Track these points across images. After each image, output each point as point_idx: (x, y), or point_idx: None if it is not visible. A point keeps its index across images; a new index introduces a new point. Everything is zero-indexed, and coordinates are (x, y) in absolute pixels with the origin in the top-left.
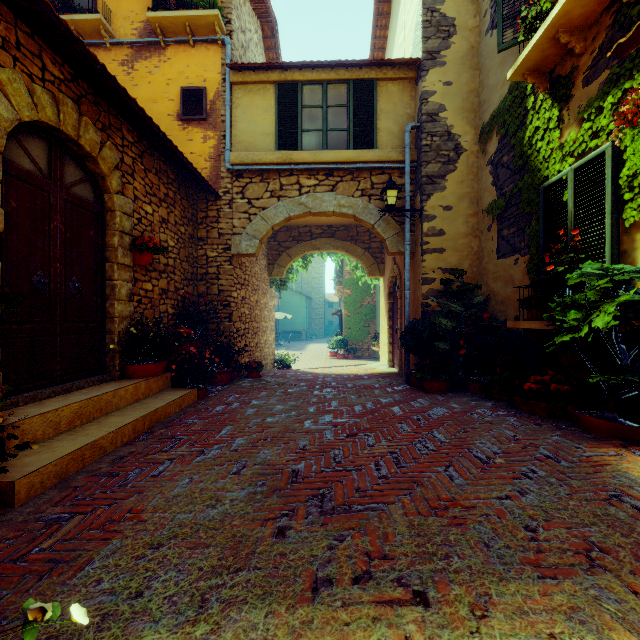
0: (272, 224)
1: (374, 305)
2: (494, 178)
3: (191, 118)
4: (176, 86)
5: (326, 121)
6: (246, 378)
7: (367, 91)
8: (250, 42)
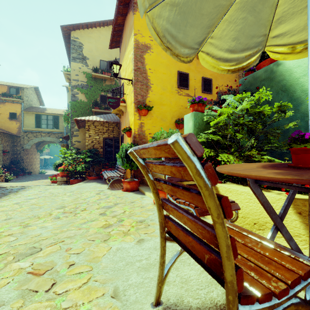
0: (34, 143)
1: None
2: None
3: (13, 119)
4: (8, 111)
5: (47, 123)
6: (27, 175)
7: (57, 118)
8: (29, 95)
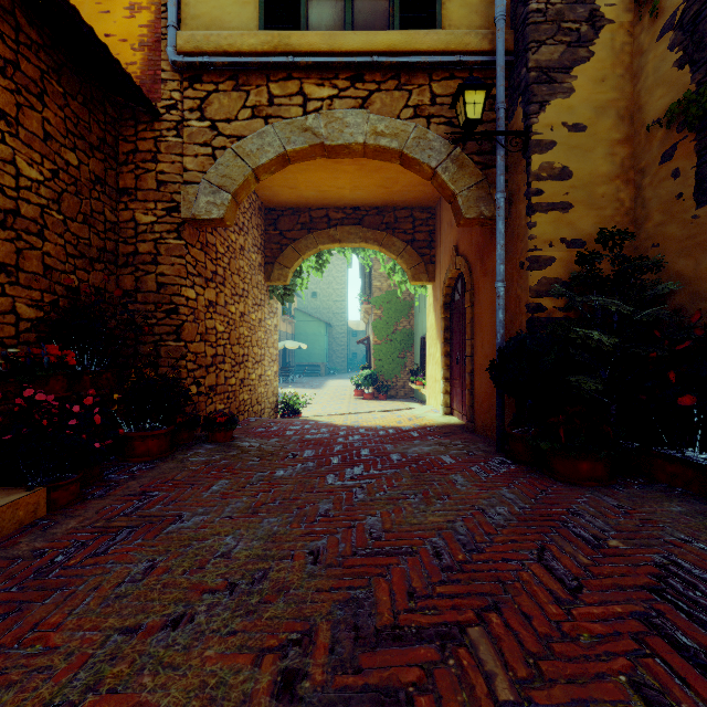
0: (254, 165)
1: (411, 330)
2: (685, 50)
3: None
4: None
5: None
6: (204, 443)
7: None
8: None
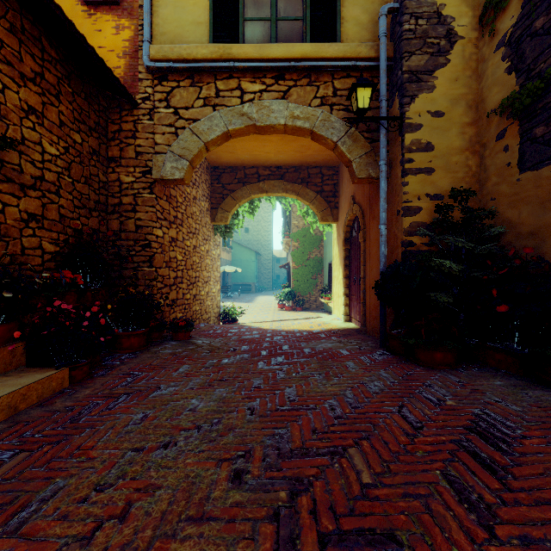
0: (205, 140)
1: (321, 258)
2: (512, 61)
3: (98, 0)
4: None
5: (275, 7)
6: (170, 341)
7: None
8: None
